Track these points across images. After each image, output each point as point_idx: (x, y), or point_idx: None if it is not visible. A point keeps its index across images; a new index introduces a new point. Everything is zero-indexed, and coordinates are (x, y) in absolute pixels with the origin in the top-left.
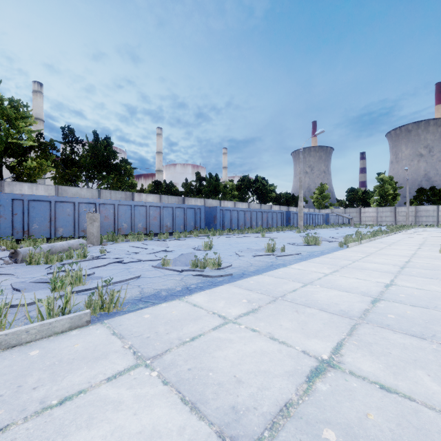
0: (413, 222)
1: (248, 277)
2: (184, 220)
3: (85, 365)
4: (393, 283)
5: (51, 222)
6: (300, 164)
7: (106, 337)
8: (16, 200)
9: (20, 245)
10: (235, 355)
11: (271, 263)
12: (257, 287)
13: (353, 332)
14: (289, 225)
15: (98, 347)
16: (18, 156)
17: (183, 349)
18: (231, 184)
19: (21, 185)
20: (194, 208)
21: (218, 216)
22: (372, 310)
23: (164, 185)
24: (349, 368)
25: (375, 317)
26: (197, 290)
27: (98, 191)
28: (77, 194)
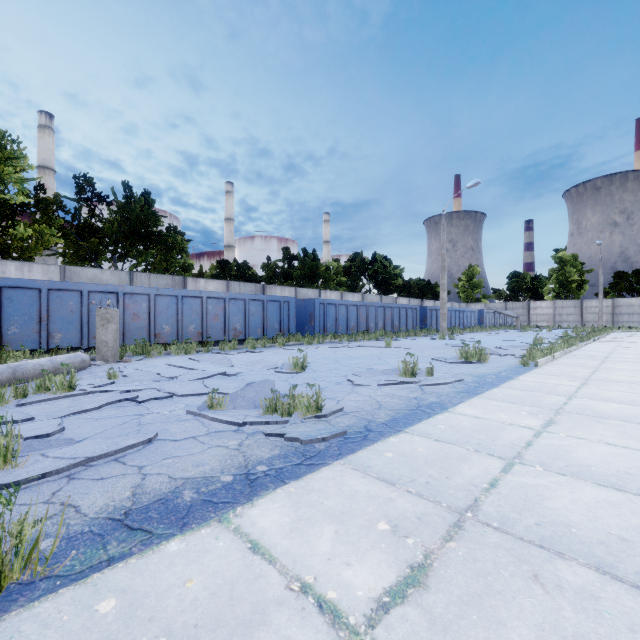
0: (609, 322)
1: (379, 439)
2: (263, 320)
3: None
4: None
5: (41, 323)
6: (443, 233)
7: None
8: None
9: None
10: None
11: (417, 402)
12: (404, 473)
13: None
14: (424, 328)
15: None
16: (3, 220)
17: None
18: (336, 265)
19: (3, 265)
20: (279, 301)
21: (316, 314)
22: None
23: (234, 266)
24: None
25: None
26: (268, 483)
27: (130, 275)
28: (96, 279)
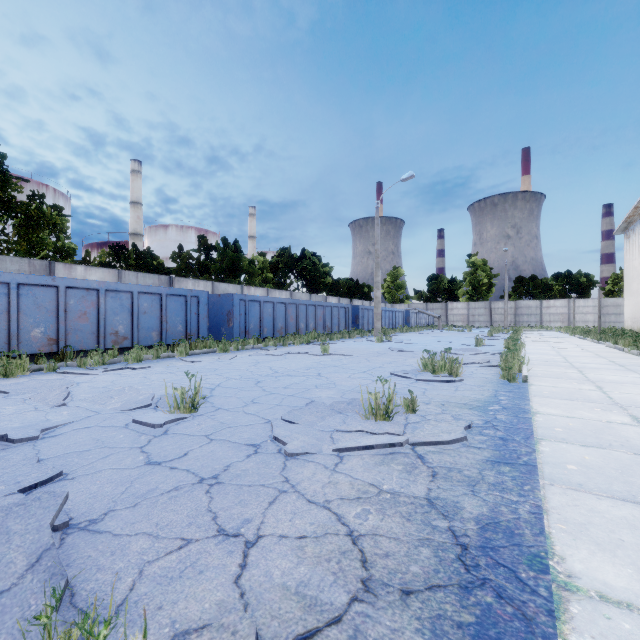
0: (513, 322)
1: None
2: (160, 321)
3: None
4: None
5: None
6: (377, 228)
7: None
8: None
9: None
10: None
11: (447, 525)
12: None
13: None
14: (356, 328)
15: None
16: None
17: None
18: (261, 260)
19: None
20: (185, 295)
21: (235, 313)
22: None
23: (133, 253)
24: None
25: None
26: None
27: None
28: None
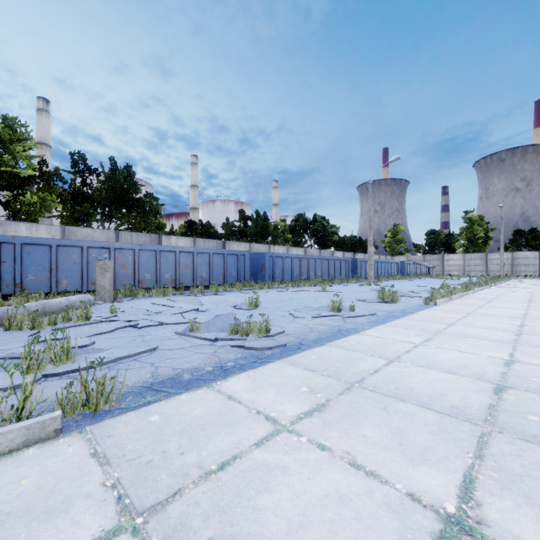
0: (509, 272)
1: (308, 349)
2: (224, 270)
3: (25, 529)
4: (514, 359)
5: (51, 272)
6: (370, 199)
7: (80, 461)
8: (5, 244)
9: (7, 302)
10: (293, 505)
11: (338, 328)
12: (321, 366)
13: (484, 451)
14: (355, 276)
15: (60, 485)
16: (14, 189)
17: (204, 488)
18: (283, 225)
19: (16, 225)
20: (237, 254)
21: (266, 265)
22: (500, 406)
23: (199, 225)
24: (500, 539)
25: (509, 420)
26: (235, 370)
27: (116, 233)
28: (89, 237)
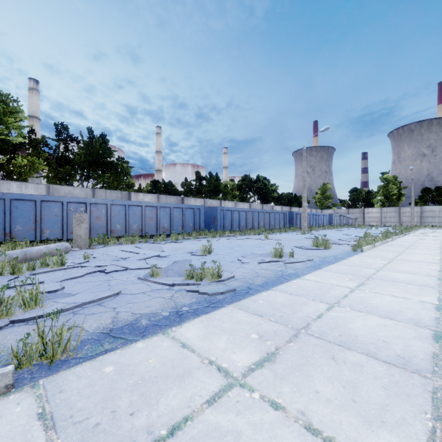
0: (418, 222)
1: (255, 293)
2: (182, 221)
3: None
4: None
5: (36, 223)
6: (304, 162)
7: (24, 425)
8: None
9: None
10: None
11: (281, 272)
12: (269, 311)
13: (441, 411)
14: (291, 226)
15: None
16: (8, 153)
17: None
18: (231, 184)
19: (8, 184)
20: (193, 208)
21: (218, 217)
22: None
23: (162, 184)
24: None
25: None
26: (189, 316)
27: (93, 191)
28: (70, 194)
